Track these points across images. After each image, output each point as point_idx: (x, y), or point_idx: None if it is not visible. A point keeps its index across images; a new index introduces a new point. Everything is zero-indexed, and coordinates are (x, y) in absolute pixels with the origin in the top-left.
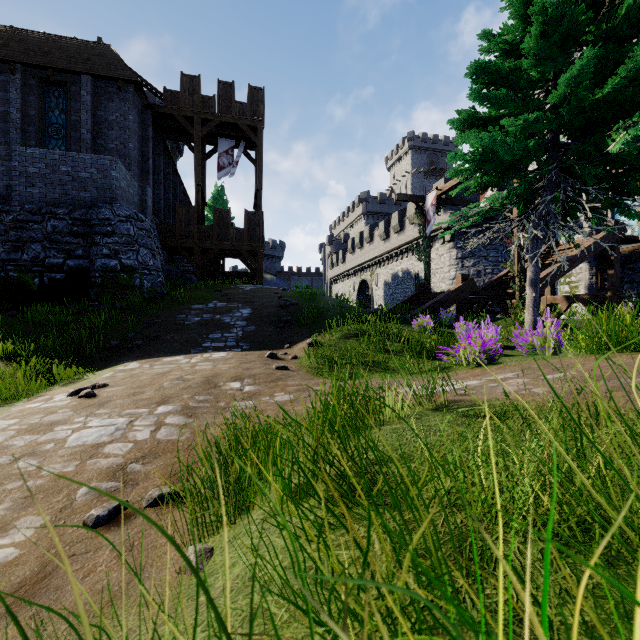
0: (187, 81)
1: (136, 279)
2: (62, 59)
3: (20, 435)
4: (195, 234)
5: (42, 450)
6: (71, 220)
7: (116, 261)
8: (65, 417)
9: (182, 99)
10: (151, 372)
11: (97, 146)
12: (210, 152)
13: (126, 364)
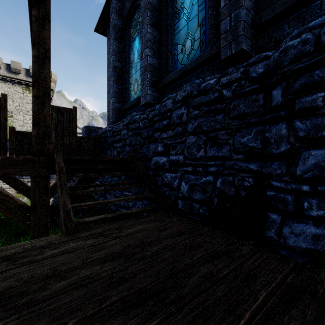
0: None
1: None
2: None
3: None
4: None
5: None
6: None
7: None
8: None
9: None
10: None
11: None
12: None
13: None
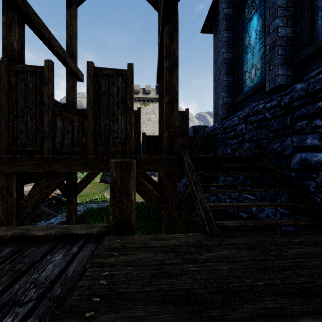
0: None
1: None
2: None
3: None
4: None
5: None
6: None
7: None
8: None
9: None
10: None
11: None
12: None
13: None
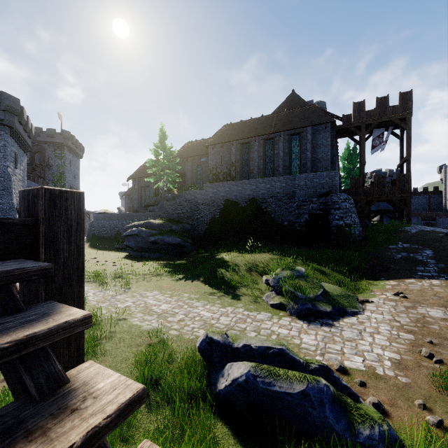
0: (356, 106)
1: (352, 230)
2: (297, 122)
3: (408, 309)
4: (361, 193)
5: (427, 316)
6: (318, 203)
7: (342, 222)
8: (411, 305)
9: (353, 117)
10: (412, 288)
11: (313, 158)
12: (365, 139)
13: (387, 280)
